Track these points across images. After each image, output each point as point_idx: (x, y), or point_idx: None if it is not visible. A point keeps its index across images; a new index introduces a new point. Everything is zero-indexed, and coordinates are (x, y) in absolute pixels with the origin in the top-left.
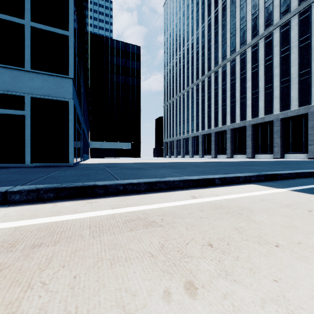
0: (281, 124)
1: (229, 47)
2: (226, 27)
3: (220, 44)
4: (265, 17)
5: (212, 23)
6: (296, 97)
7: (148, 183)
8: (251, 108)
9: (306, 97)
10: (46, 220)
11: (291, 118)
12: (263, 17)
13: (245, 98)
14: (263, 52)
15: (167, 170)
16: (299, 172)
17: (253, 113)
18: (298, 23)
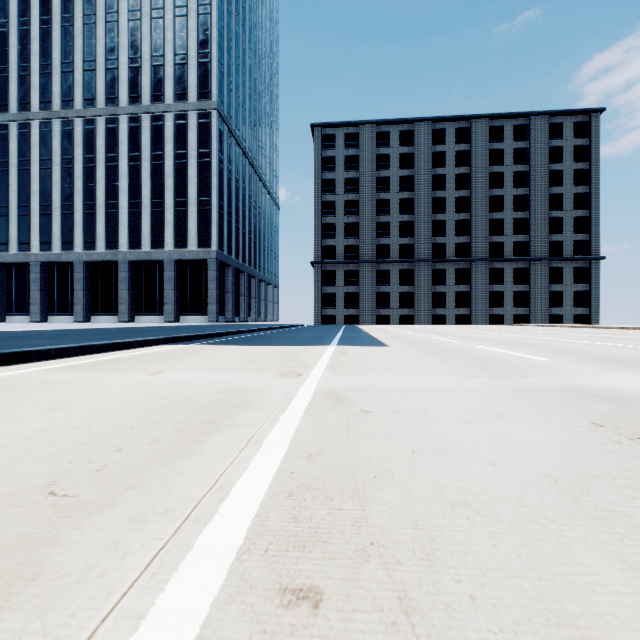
0: (177, 269)
1: (81, 87)
2: (74, 39)
3: (58, 67)
4: (152, 81)
5: (33, 1)
6: (195, 233)
7: (78, 347)
8: (128, 230)
9: (206, 237)
10: (54, 366)
11: (189, 263)
12: (150, 79)
13: (116, 207)
14: (149, 139)
15: (39, 340)
16: (198, 334)
17: (132, 239)
18: (198, 126)
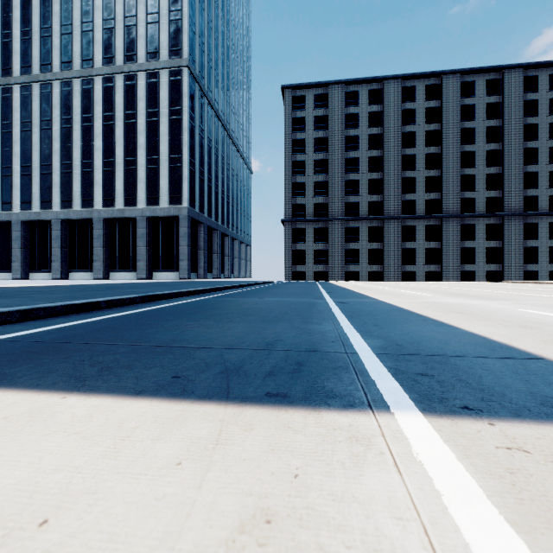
0: (149, 226)
1: (59, 51)
2: (52, 4)
3: (37, 32)
4: (125, 41)
5: None
6: (166, 190)
7: None
8: (103, 189)
9: (177, 194)
10: None
11: (161, 220)
12: (123, 39)
13: (91, 166)
14: (122, 99)
15: None
16: (36, 308)
17: (106, 197)
18: (169, 84)
